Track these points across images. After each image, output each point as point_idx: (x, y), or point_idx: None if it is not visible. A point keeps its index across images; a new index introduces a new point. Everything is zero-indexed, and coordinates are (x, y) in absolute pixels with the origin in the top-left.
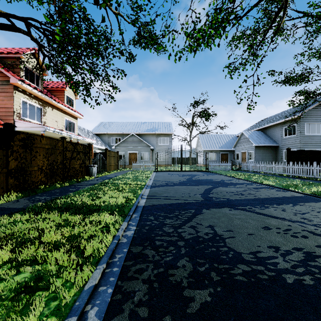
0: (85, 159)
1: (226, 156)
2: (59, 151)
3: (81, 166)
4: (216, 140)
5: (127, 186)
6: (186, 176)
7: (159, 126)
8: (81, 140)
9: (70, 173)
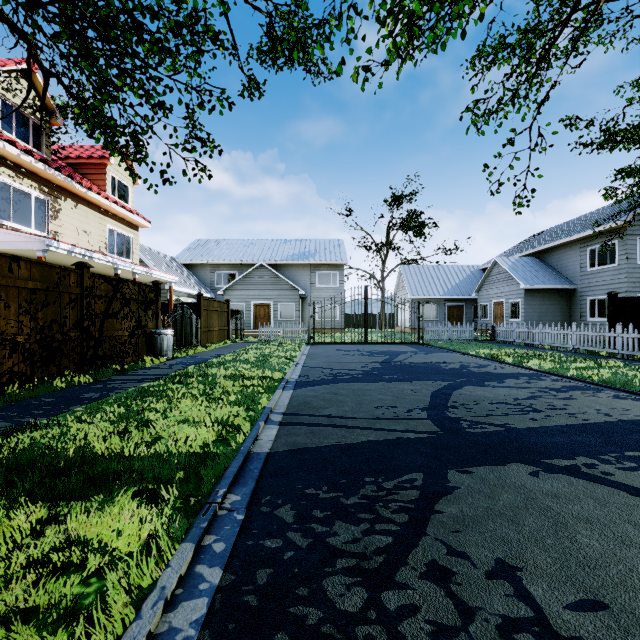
0: (144, 316)
1: (460, 312)
2: (70, 296)
3: (132, 333)
4: (439, 278)
5: (236, 383)
6: (378, 356)
7: (317, 248)
8: (143, 275)
9: (104, 351)
